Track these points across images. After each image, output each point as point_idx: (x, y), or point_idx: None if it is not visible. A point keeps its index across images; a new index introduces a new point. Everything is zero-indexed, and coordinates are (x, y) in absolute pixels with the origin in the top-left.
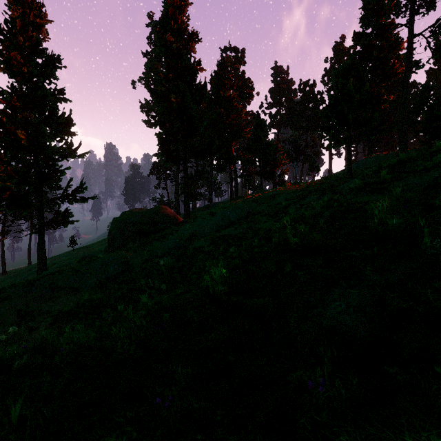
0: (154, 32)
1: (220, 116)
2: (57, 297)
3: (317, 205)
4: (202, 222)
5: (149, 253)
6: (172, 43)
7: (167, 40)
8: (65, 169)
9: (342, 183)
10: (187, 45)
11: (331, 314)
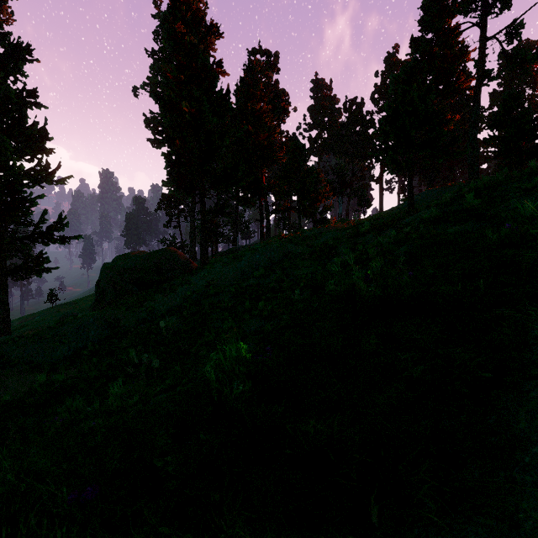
0: (162, 26)
1: (248, 134)
2: (6, 377)
3: (384, 240)
4: (222, 268)
5: (148, 310)
6: (184, 36)
7: (177, 31)
8: (36, 197)
9: (405, 217)
10: (204, 40)
11: (535, 490)
